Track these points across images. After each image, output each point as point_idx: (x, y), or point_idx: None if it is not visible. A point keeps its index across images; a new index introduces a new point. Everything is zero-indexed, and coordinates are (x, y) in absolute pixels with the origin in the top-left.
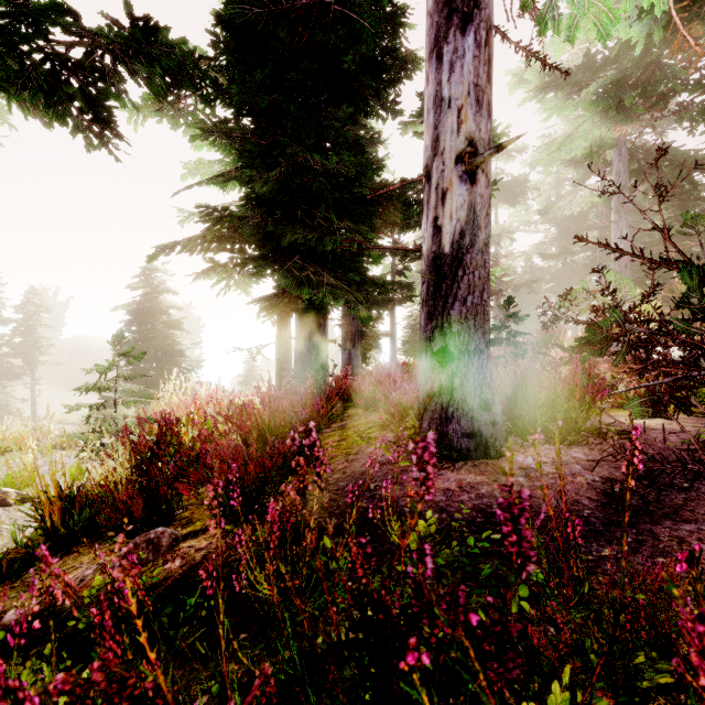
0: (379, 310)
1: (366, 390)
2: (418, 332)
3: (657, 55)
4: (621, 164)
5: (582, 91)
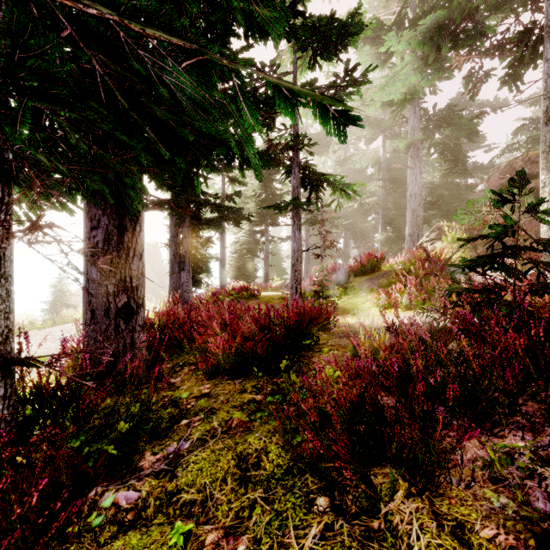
0: (213, 229)
1: (214, 347)
2: (244, 256)
3: (479, 3)
4: (416, 121)
5: (419, 22)
